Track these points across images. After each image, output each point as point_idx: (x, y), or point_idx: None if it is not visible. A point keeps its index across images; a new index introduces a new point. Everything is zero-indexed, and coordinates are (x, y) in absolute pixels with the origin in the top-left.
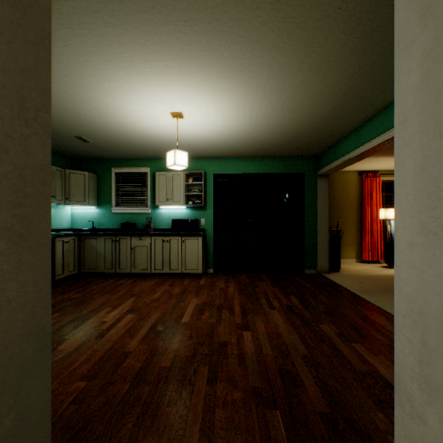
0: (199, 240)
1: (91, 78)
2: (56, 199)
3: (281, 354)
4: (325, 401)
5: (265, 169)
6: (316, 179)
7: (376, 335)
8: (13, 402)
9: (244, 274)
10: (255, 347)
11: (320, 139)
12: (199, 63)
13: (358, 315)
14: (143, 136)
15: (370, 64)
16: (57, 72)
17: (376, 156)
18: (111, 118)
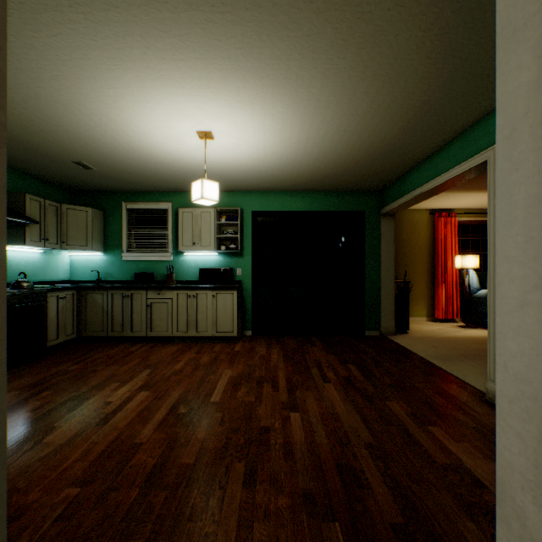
0: (234, 295)
1: (90, 82)
2: (49, 242)
3: (339, 443)
4: (398, 508)
5: (317, 206)
6: (379, 219)
7: (457, 415)
8: None
9: (291, 337)
10: (306, 433)
11: (385, 169)
12: (232, 65)
13: (433, 388)
14: (162, 161)
15: (451, 71)
16: (44, 73)
17: (452, 190)
18: (119, 137)
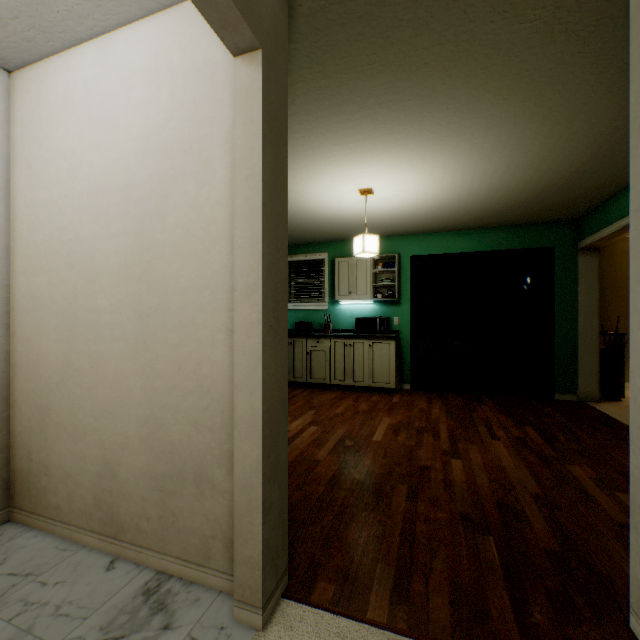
0: (391, 345)
1: None
2: None
3: (501, 488)
4: (556, 541)
5: (488, 245)
6: (576, 255)
7: None
8: (273, 446)
9: (455, 394)
10: (466, 476)
11: (579, 196)
12: (395, 137)
13: None
14: (323, 217)
15: None
16: None
17: None
18: (290, 203)
